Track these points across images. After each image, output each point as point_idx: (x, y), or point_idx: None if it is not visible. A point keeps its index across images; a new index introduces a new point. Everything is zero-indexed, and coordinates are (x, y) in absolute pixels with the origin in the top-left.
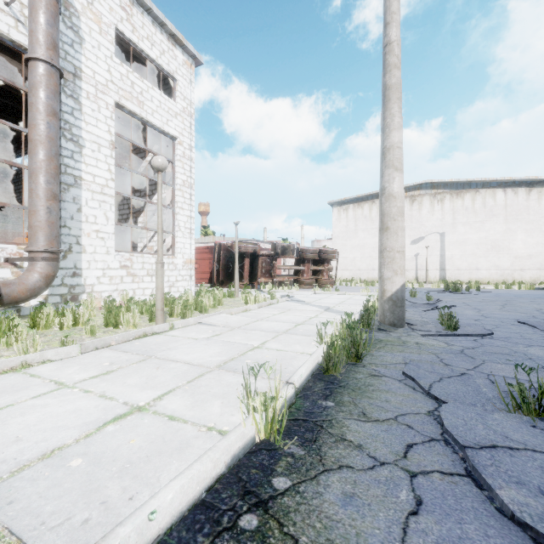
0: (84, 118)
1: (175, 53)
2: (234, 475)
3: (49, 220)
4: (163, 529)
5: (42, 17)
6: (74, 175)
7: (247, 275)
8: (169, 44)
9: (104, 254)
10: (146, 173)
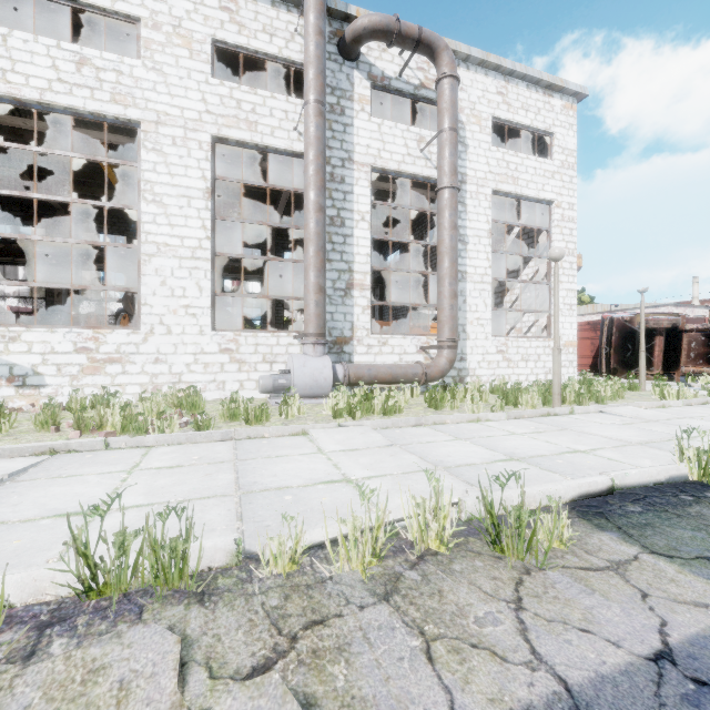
0: (468, 217)
1: (551, 103)
2: (671, 485)
3: (452, 315)
4: (631, 484)
5: (447, 152)
6: (461, 271)
7: (659, 362)
8: (545, 98)
9: (483, 340)
10: (513, 247)
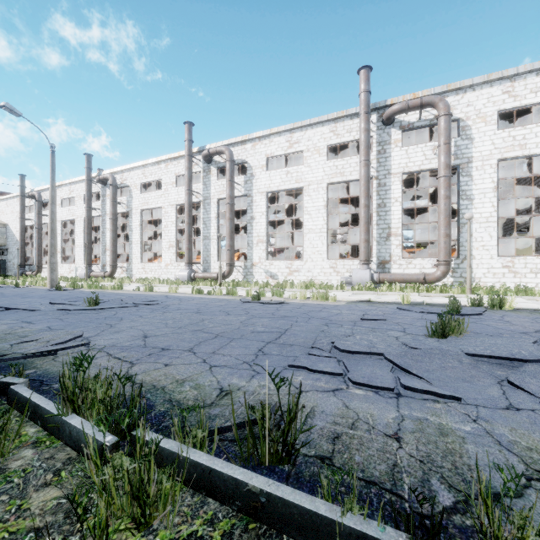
0: (474, 183)
1: None
2: (392, 303)
3: (444, 247)
4: (378, 301)
5: (441, 157)
6: None
7: None
8: None
9: (488, 259)
10: None
